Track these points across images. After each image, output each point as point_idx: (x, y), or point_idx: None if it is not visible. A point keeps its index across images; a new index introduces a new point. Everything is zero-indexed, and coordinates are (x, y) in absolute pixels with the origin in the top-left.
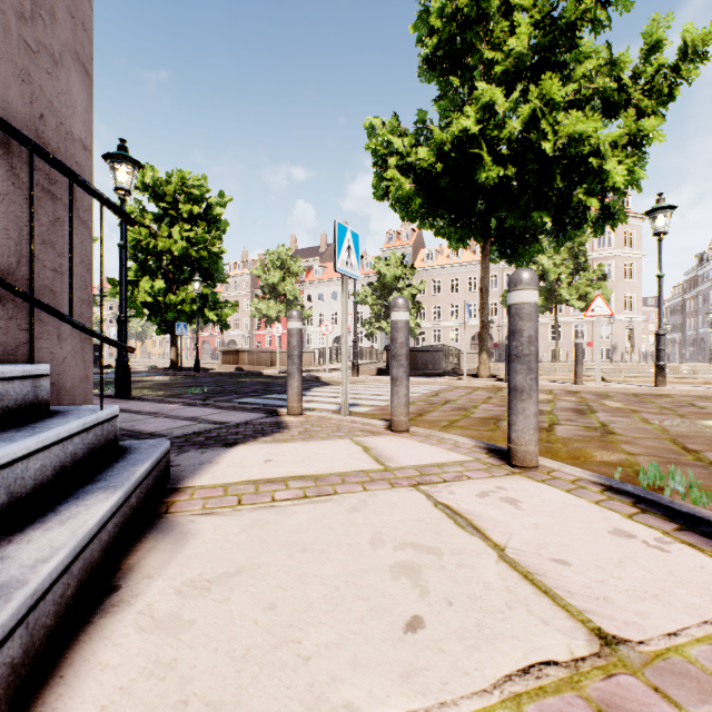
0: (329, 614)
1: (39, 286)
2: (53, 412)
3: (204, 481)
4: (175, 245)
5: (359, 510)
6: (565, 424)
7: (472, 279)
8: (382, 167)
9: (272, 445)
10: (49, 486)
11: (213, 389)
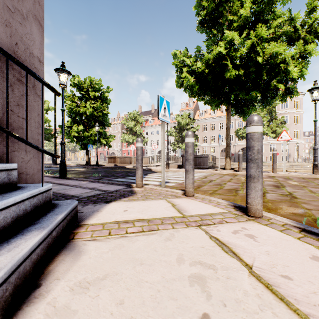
0: (154, 310)
1: (15, 126)
2: (19, 187)
3: (93, 221)
4: (87, 110)
5: (170, 239)
6: (271, 193)
7: (221, 124)
8: (180, 72)
9: (127, 202)
10: (9, 227)
11: (103, 174)
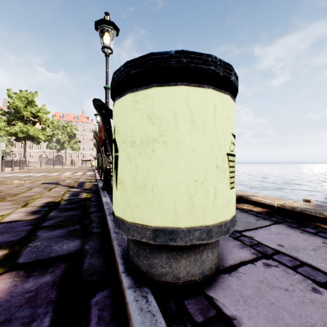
0: None
1: None
2: None
3: None
4: None
5: None
6: None
7: None
8: None
9: None
10: None
11: None
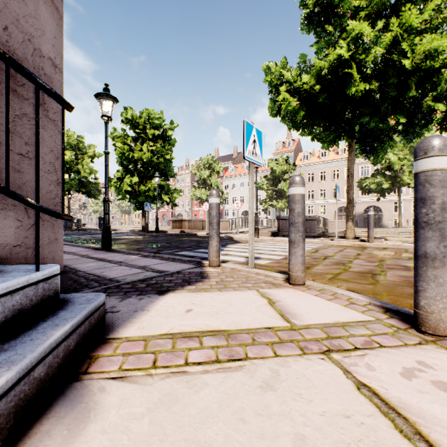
0: None
1: (3, 166)
2: None
3: (131, 331)
4: (144, 155)
5: (273, 387)
6: None
7: (335, 171)
8: (275, 93)
9: (194, 294)
10: None
11: (164, 245)
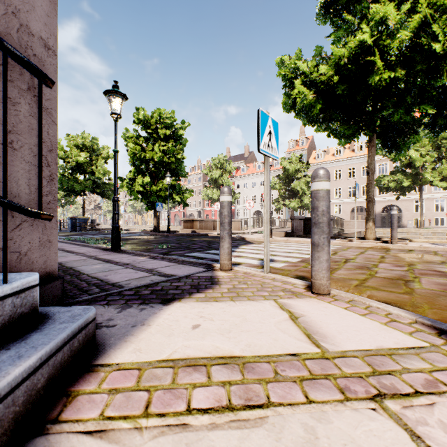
0: None
1: None
2: None
3: (125, 355)
4: (155, 155)
5: None
6: None
7: (351, 170)
8: (289, 87)
9: (202, 304)
10: None
11: (174, 245)
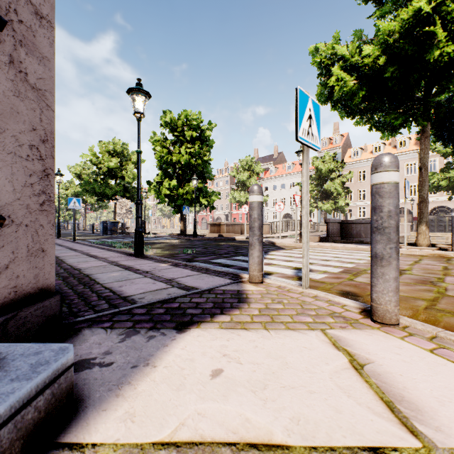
0: None
1: None
2: None
3: (109, 425)
4: (182, 157)
5: None
6: None
7: None
8: (325, 76)
9: (226, 333)
10: None
11: (199, 250)
